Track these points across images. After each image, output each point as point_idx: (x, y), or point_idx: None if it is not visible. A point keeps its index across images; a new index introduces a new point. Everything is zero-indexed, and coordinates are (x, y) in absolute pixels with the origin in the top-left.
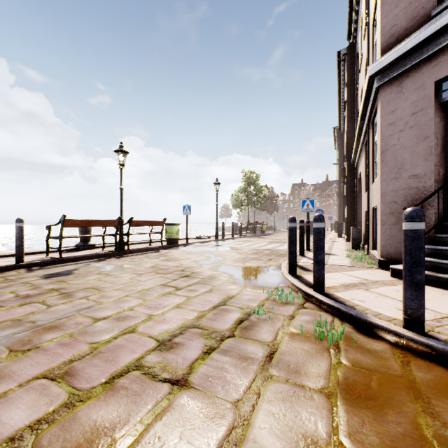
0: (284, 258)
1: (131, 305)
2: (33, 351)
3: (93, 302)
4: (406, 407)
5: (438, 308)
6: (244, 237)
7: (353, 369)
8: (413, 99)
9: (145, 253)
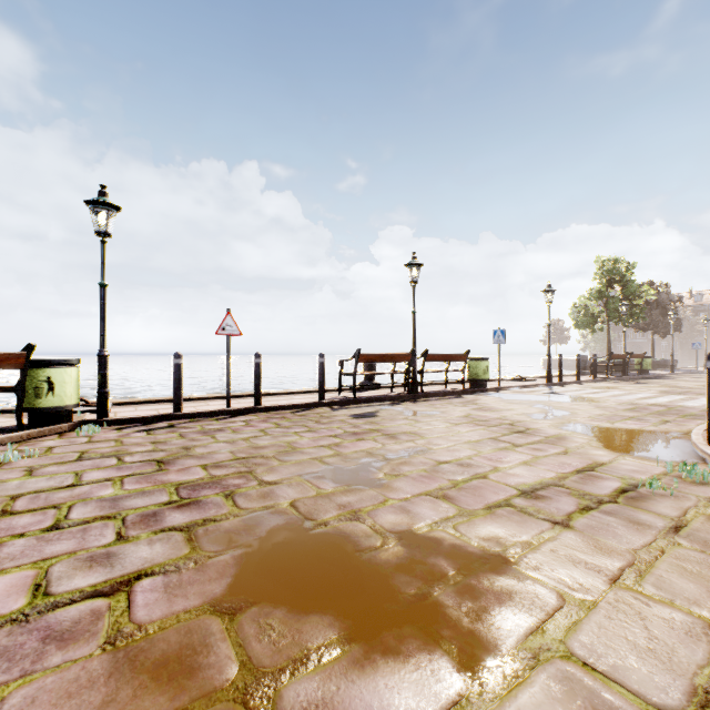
0: (697, 422)
1: (466, 454)
2: (402, 477)
3: (422, 446)
4: None
5: None
6: (602, 381)
7: None
8: None
9: (445, 399)
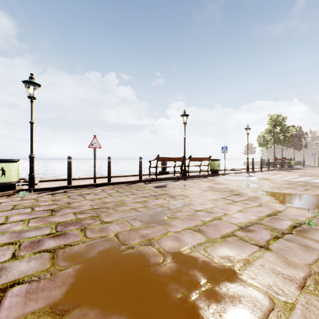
0: None
1: (210, 206)
2: (177, 218)
3: (188, 202)
4: None
5: None
6: (272, 170)
7: None
8: None
9: (199, 178)
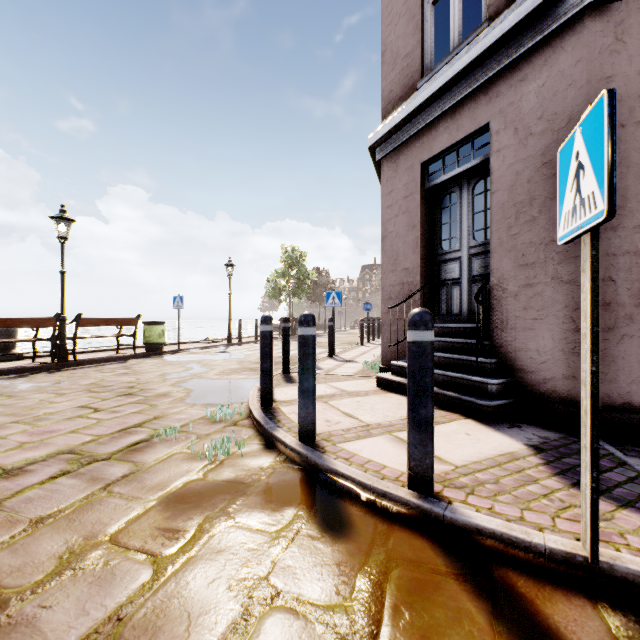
0: None
1: (8, 433)
2: None
3: None
4: (212, 507)
5: (370, 417)
6: (275, 340)
7: (205, 480)
8: (405, 181)
9: (102, 365)
